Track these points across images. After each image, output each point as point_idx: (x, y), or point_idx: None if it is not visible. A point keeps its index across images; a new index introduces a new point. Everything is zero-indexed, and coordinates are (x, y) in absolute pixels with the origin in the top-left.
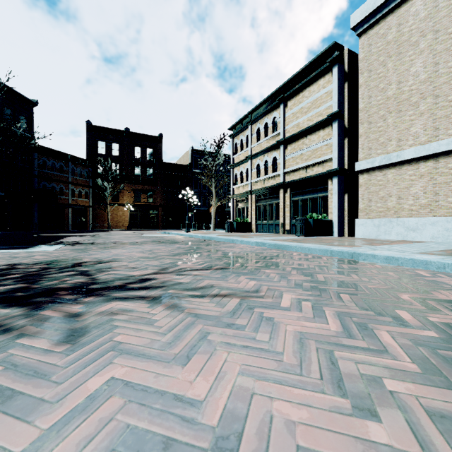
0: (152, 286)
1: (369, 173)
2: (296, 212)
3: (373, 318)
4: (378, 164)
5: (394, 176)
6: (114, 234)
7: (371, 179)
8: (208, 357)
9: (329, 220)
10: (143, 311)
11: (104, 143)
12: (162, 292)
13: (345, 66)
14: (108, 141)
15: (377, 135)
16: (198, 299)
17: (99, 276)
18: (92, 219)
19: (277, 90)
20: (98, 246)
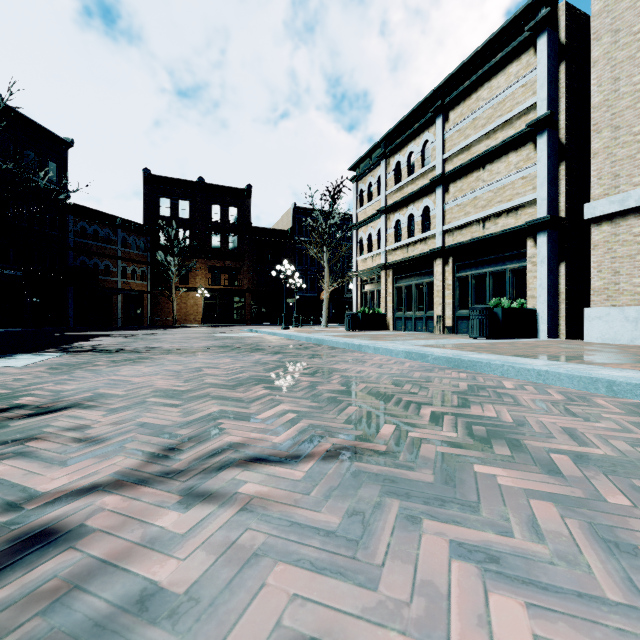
0: None
1: (613, 222)
2: (465, 296)
3: None
4: (636, 204)
5: None
6: (174, 333)
7: (618, 233)
8: None
9: (530, 310)
10: None
11: (168, 200)
12: None
13: (559, 34)
14: (174, 198)
15: (632, 150)
16: None
17: None
18: (152, 310)
19: (431, 94)
20: (116, 356)
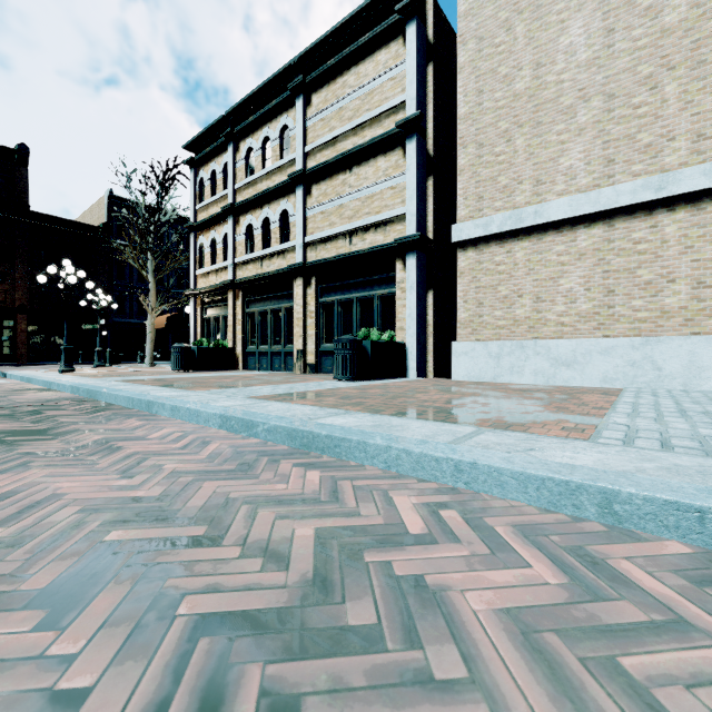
0: None
1: (478, 248)
2: (330, 327)
3: None
4: (498, 230)
5: (528, 254)
6: None
7: (482, 261)
8: None
9: (400, 344)
10: None
11: None
12: None
13: (428, 30)
14: None
15: (494, 171)
16: None
17: None
18: None
19: (291, 65)
20: None
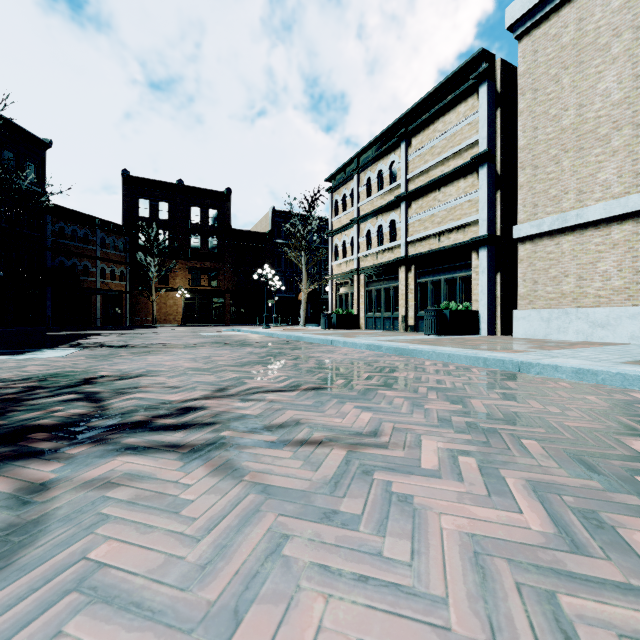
0: (197, 422)
1: (533, 242)
2: (425, 299)
3: (603, 496)
4: (548, 229)
5: (572, 245)
6: (160, 332)
7: (536, 251)
8: (282, 612)
9: (474, 312)
10: (167, 479)
11: (147, 201)
12: (210, 434)
13: (497, 85)
14: (153, 199)
15: (546, 186)
16: (272, 451)
17: (114, 403)
18: (131, 310)
19: (397, 121)
20: (131, 350)
